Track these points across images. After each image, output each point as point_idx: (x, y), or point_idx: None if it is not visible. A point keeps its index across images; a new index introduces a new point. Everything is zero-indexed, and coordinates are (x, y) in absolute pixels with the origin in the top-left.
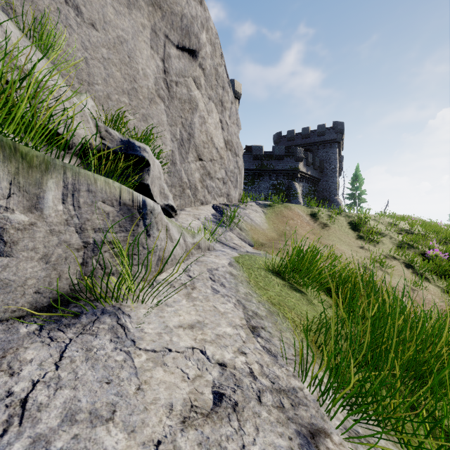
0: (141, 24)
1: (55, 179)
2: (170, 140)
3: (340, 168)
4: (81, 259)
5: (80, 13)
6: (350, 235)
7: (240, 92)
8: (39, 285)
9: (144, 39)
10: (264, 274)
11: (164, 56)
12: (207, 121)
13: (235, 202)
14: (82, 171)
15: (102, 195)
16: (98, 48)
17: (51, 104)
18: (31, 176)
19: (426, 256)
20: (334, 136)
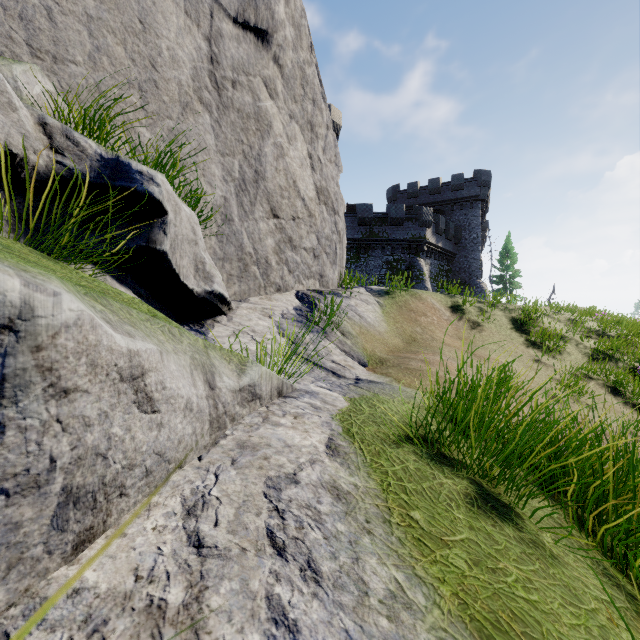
0: None
1: None
2: (221, 180)
3: (483, 238)
4: None
5: None
6: (515, 341)
7: (338, 123)
8: None
9: None
10: (415, 467)
11: (210, 33)
12: (286, 153)
13: (334, 287)
14: None
15: None
16: None
17: None
18: None
19: (638, 375)
20: (476, 190)
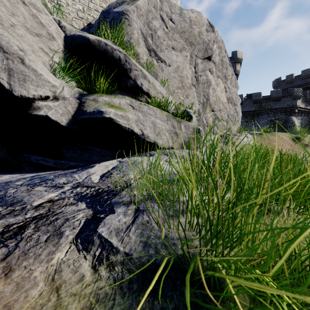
0: (185, 56)
1: (182, 124)
2: (197, 104)
3: None
4: (187, 140)
5: (165, 63)
6: None
7: (241, 58)
8: (181, 144)
9: (186, 62)
10: None
11: (195, 65)
12: (216, 90)
13: (234, 133)
14: (186, 122)
15: (190, 127)
16: (171, 74)
17: (167, 103)
18: (179, 123)
19: None
20: None
